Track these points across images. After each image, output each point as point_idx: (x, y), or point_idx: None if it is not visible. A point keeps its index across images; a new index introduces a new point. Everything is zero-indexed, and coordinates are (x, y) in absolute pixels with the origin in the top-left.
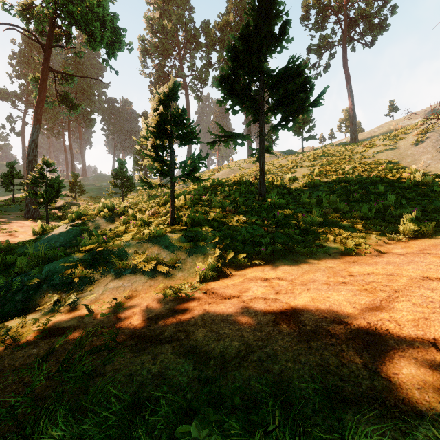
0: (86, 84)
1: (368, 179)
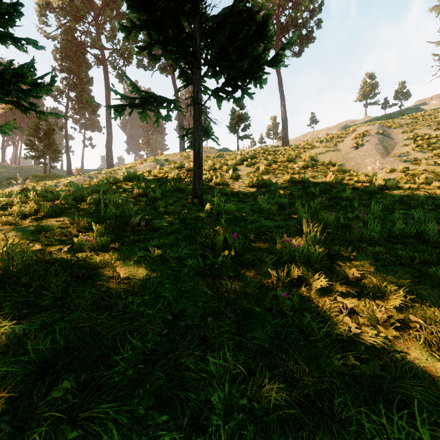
0: None
1: (324, 180)
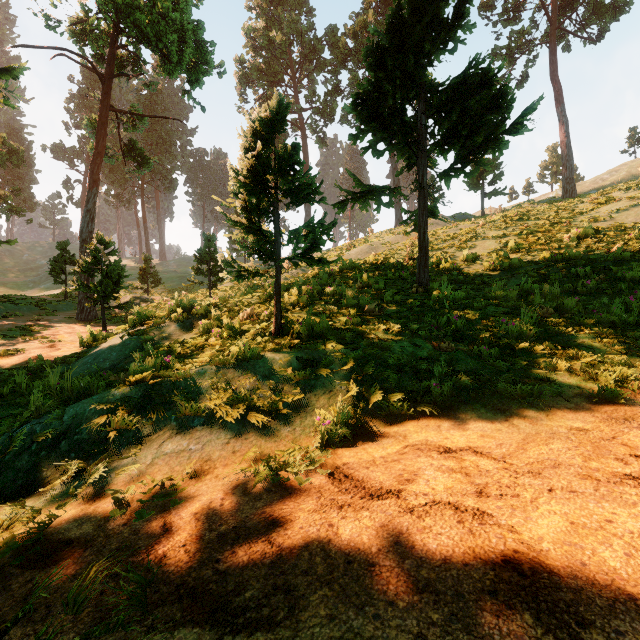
0: (164, 131)
1: (606, 255)
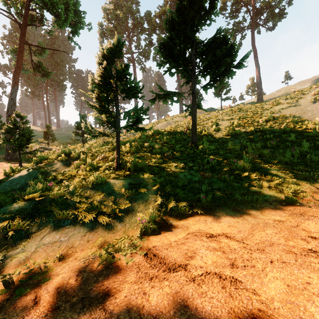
0: (59, 59)
1: (279, 129)
